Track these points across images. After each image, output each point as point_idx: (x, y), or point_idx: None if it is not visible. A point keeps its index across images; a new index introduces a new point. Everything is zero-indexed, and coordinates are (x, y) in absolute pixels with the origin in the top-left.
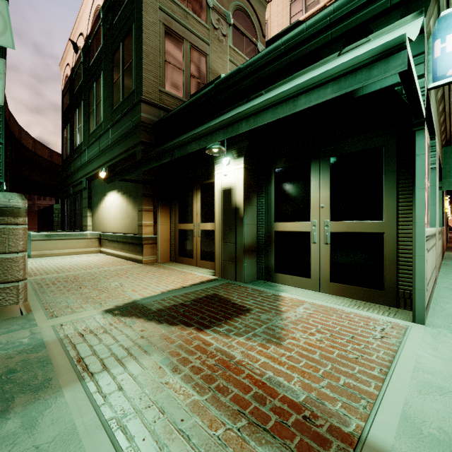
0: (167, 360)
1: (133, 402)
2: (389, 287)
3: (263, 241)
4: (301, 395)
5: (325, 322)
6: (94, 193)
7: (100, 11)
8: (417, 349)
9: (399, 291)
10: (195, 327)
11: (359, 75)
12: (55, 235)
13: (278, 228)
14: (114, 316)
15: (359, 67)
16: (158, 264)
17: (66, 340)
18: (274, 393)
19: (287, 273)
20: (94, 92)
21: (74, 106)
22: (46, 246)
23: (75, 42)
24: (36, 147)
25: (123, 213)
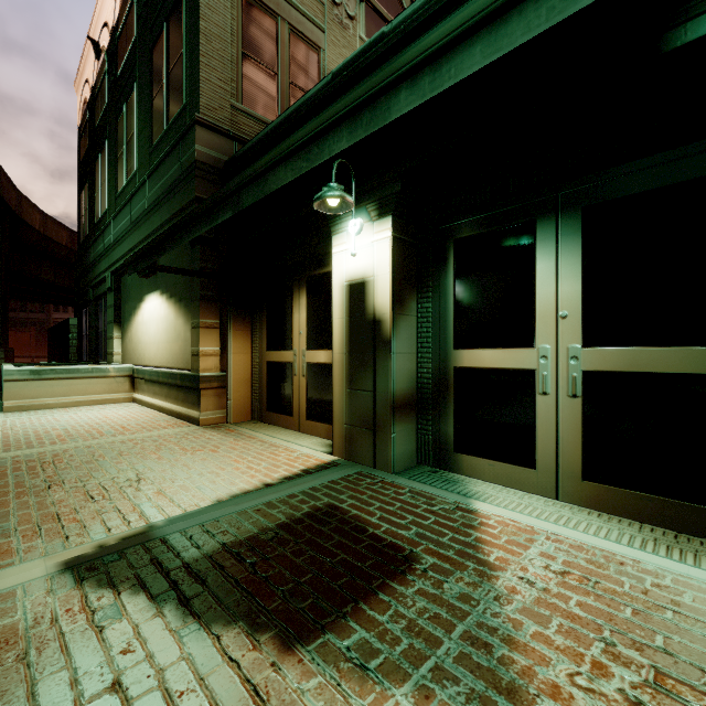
0: None
1: None
2: None
3: (429, 387)
4: None
5: (613, 611)
6: (125, 298)
7: None
8: None
9: None
10: (275, 633)
11: None
12: (49, 371)
13: (462, 361)
14: (79, 583)
15: None
16: (228, 426)
17: None
18: None
19: (481, 455)
20: (123, 120)
21: (95, 151)
22: (31, 390)
23: (96, 41)
24: (47, 227)
25: (169, 332)
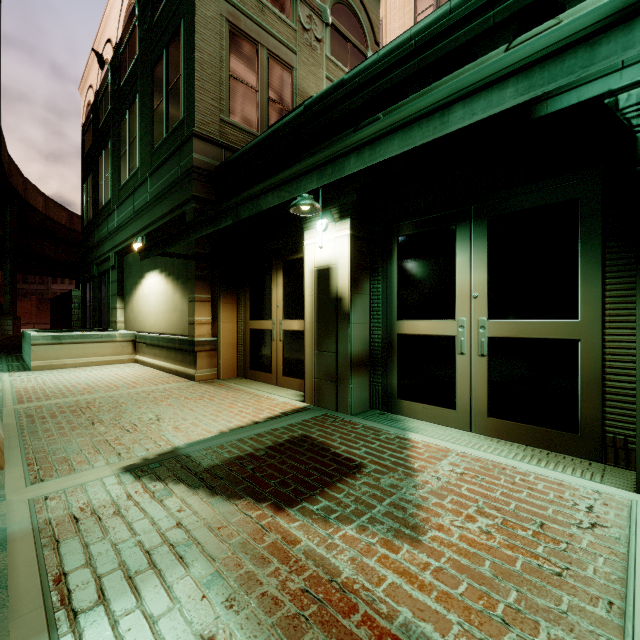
0: (216, 579)
1: None
2: (588, 429)
3: (379, 349)
4: None
5: (489, 492)
6: (127, 275)
7: (135, 5)
8: None
9: (606, 436)
10: (271, 503)
11: (569, 60)
12: (67, 337)
13: (403, 329)
14: (138, 479)
15: (571, 43)
16: (219, 381)
17: (46, 530)
18: None
19: (417, 400)
20: (126, 125)
21: (99, 148)
22: (53, 353)
23: (100, 53)
24: (49, 208)
25: (167, 304)
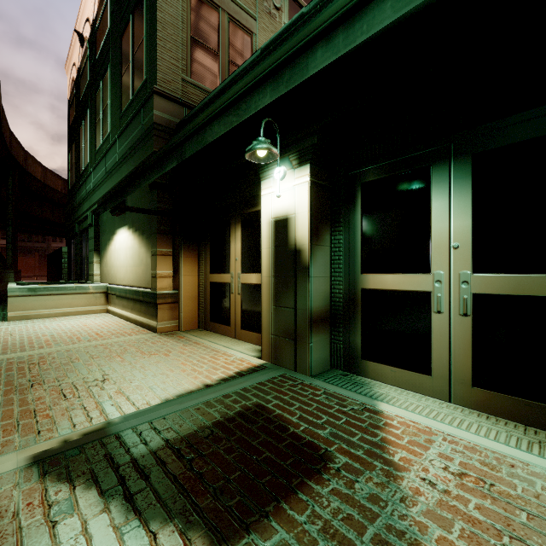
0: None
1: None
2: None
3: (340, 304)
4: None
5: (510, 515)
6: (102, 232)
7: None
8: None
9: None
10: (205, 532)
11: None
12: (42, 289)
13: (368, 284)
14: (42, 477)
15: None
16: (179, 333)
17: None
18: None
19: (384, 362)
20: (100, 93)
21: (80, 118)
22: (29, 304)
23: (81, 33)
24: (46, 177)
25: (134, 258)
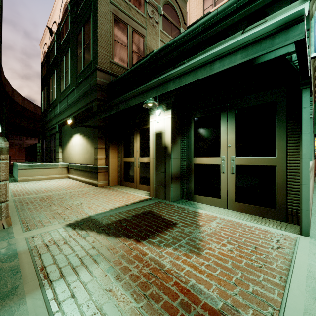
0: (111, 269)
1: (82, 309)
2: (280, 207)
3: (185, 171)
4: (219, 303)
5: (233, 234)
6: (64, 135)
7: (68, 5)
8: (307, 259)
9: (288, 210)
10: (135, 239)
11: (263, 44)
12: (35, 165)
13: (196, 161)
14: (73, 229)
15: (263, 37)
16: (109, 187)
17: (35, 250)
18: (197, 300)
19: (202, 195)
20: (63, 63)
21: (50, 74)
22: (29, 173)
23: (50, 28)
24: (24, 103)
25: (84, 150)
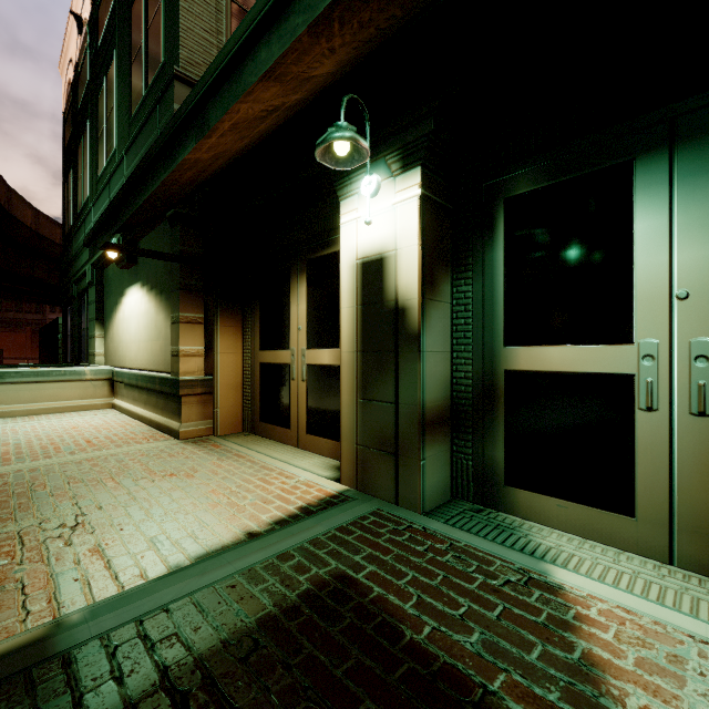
0: None
1: None
2: None
3: (468, 396)
4: None
5: None
6: (107, 293)
7: None
8: None
9: None
10: None
11: None
12: (14, 374)
13: (517, 363)
14: None
15: None
16: (214, 440)
17: None
18: None
19: (546, 492)
20: (104, 95)
21: (78, 134)
22: None
23: (79, 15)
24: (39, 224)
25: (150, 329)
